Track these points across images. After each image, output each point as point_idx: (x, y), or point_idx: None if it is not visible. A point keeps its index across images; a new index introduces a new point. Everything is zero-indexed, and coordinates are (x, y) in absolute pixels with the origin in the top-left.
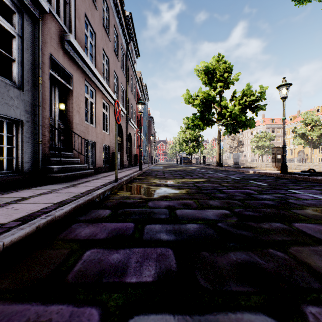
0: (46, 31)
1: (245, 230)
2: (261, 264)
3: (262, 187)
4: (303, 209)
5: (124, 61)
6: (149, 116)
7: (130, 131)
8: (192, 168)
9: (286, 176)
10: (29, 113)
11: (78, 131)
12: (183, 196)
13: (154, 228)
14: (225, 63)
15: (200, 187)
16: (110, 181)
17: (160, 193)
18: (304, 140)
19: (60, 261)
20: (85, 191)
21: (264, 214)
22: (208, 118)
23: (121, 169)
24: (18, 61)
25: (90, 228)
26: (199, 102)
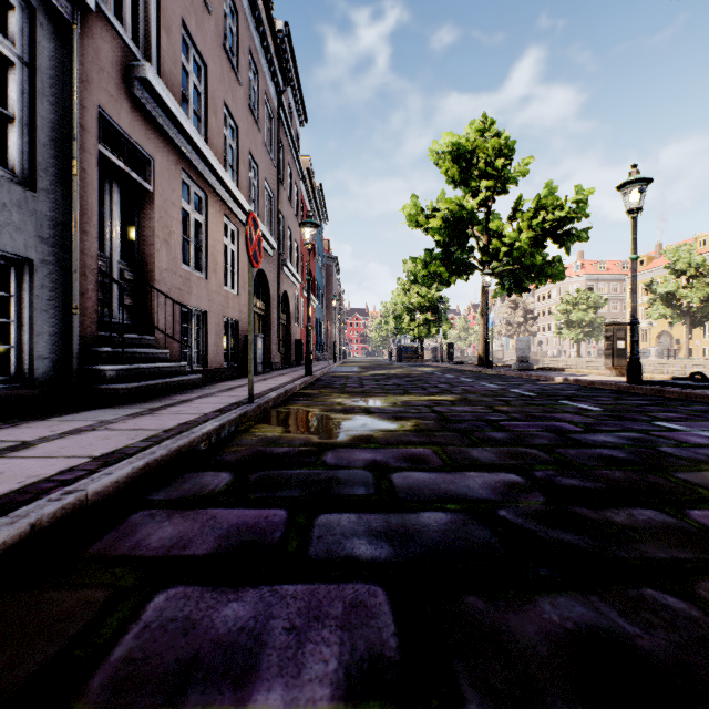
0: (90, 54)
1: (569, 529)
2: (632, 637)
3: (591, 415)
4: (700, 470)
5: (273, 131)
6: (329, 256)
7: (286, 287)
8: (425, 371)
9: (639, 389)
10: (49, 244)
11: (165, 287)
12: (407, 437)
13: (337, 523)
14: (498, 137)
15: (446, 416)
16: (237, 401)
17: (352, 431)
18: (671, 309)
19: (78, 627)
20: (174, 427)
21: (609, 485)
22: (460, 260)
23: (265, 372)
24: (22, 120)
25: (176, 524)
26: (440, 223)
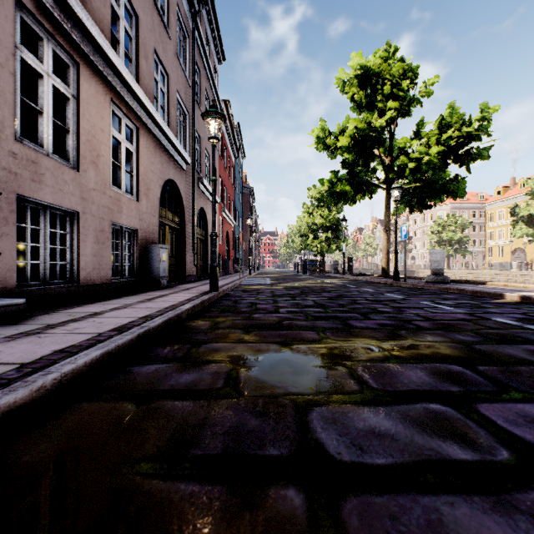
0: None
1: None
2: None
3: None
4: None
5: (187, 50)
6: (246, 187)
7: (203, 204)
8: (337, 283)
9: None
10: None
11: None
12: None
13: None
14: (402, 62)
15: None
16: None
17: None
18: (532, 229)
19: None
20: None
21: None
22: (364, 180)
23: (171, 286)
24: None
25: None
26: (348, 142)
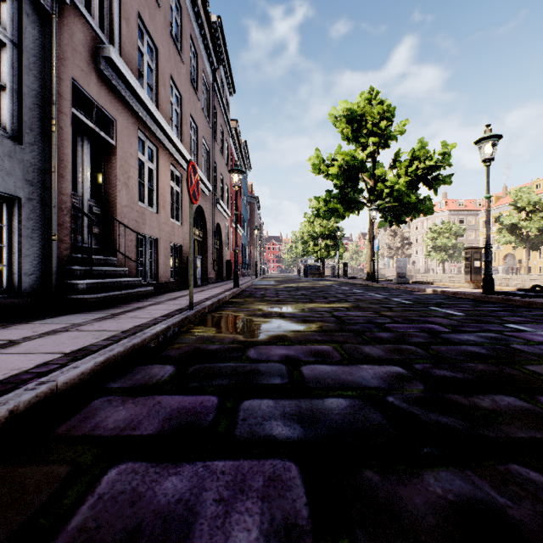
0: (66, 38)
1: (445, 412)
2: (504, 508)
3: (456, 319)
4: None
5: (208, 99)
6: (252, 196)
7: (219, 220)
8: (326, 284)
9: (492, 298)
10: (34, 185)
11: (125, 219)
12: (313, 336)
13: (258, 407)
14: (382, 104)
15: (343, 320)
16: (180, 307)
17: (270, 331)
18: (515, 236)
19: (43, 498)
20: (130, 328)
21: (474, 375)
22: (353, 199)
23: (203, 285)
24: (12, 89)
25: (129, 409)
26: (337, 170)
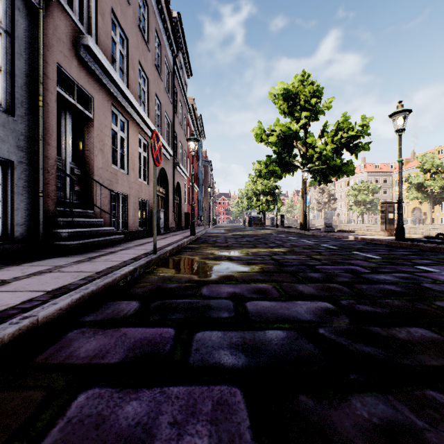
0: (51, 29)
1: (368, 343)
2: (422, 430)
3: (374, 261)
4: None
5: (170, 81)
6: (206, 160)
7: (179, 179)
8: (267, 233)
9: (403, 244)
10: (24, 151)
11: (101, 179)
12: (256, 276)
13: (209, 338)
14: (312, 84)
15: (280, 262)
16: (146, 252)
17: (220, 272)
18: (421, 193)
19: (19, 421)
20: (103, 270)
21: (391, 310)
22: (288, 162)
23: (165, 233)
24: (6, 71)
25: (99, 339)
26: (276, 139)
